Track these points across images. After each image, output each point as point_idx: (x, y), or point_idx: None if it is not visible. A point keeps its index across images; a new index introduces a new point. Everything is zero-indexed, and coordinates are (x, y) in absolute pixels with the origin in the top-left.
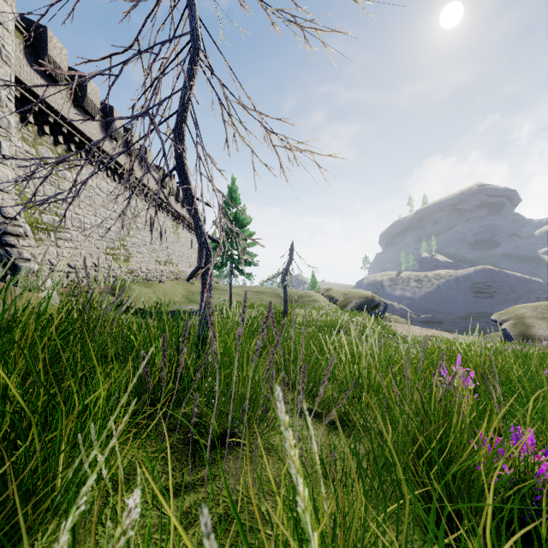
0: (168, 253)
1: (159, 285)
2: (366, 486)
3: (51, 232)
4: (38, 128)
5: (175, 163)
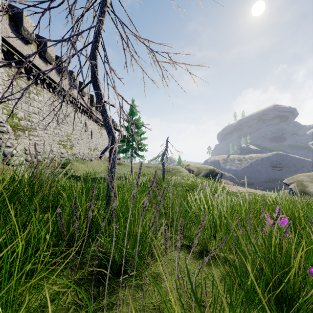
0: (95, 144)
1: (90, 162)
2: (229, 312)
3: (26, 131)
4: (17, 69)
5: (91, 77)
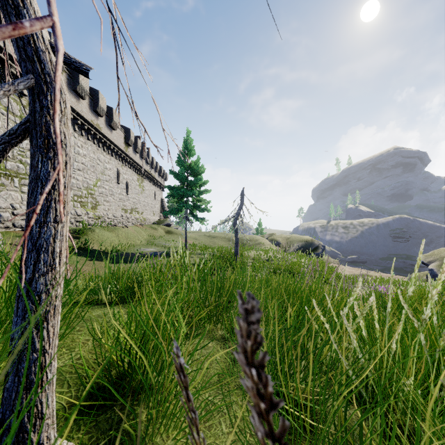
0: (133, 203)
1: (122, 229)
2: None
3: (15, 178)
4: None
5: None
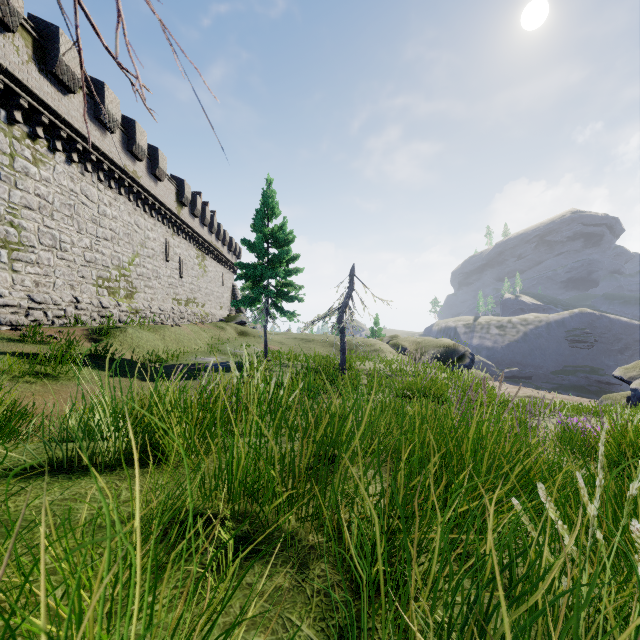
0: (190, 290)
1: (171, 329)
2: None
3: (2, 249)
4: None
5: None
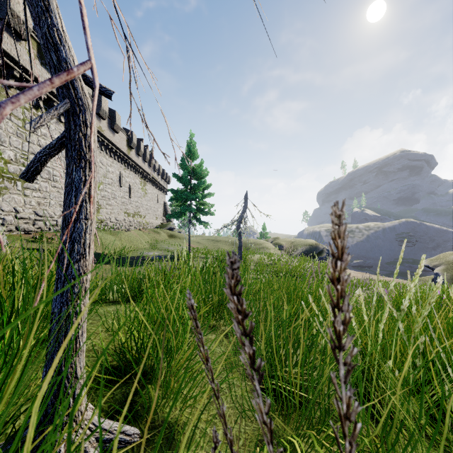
0: (136, 206)
1: (125, 233)
2: None
3: (18, 181)
4: None
5: None
